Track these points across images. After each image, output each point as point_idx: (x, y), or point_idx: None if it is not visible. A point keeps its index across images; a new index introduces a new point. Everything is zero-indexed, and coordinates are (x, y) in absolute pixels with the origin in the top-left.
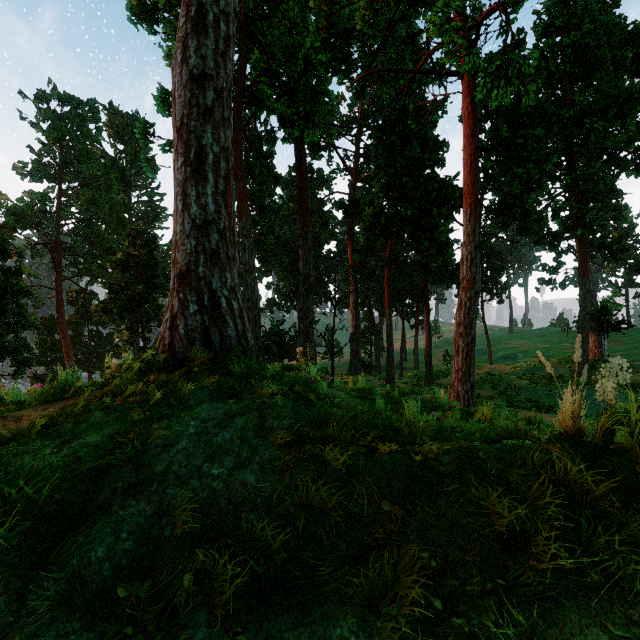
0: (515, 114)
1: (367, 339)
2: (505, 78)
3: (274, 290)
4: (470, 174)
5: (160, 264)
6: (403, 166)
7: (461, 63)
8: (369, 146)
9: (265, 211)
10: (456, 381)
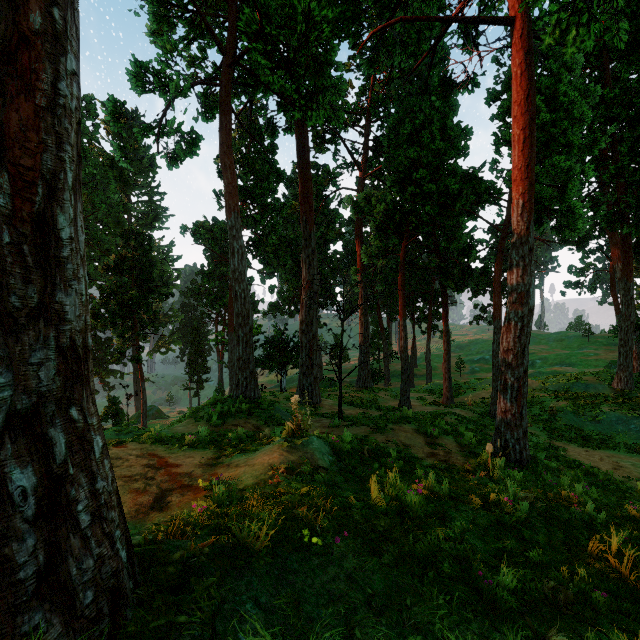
0: (555, 91)
1: (375, 344)
2: (588, 10)
3: (277, 293)
4: (523, 153)
5: (155, 267)
6: (420, 156)
7: (511, 7)
8: (379, 137)
9: (267, 210)
10: (503, 426)
